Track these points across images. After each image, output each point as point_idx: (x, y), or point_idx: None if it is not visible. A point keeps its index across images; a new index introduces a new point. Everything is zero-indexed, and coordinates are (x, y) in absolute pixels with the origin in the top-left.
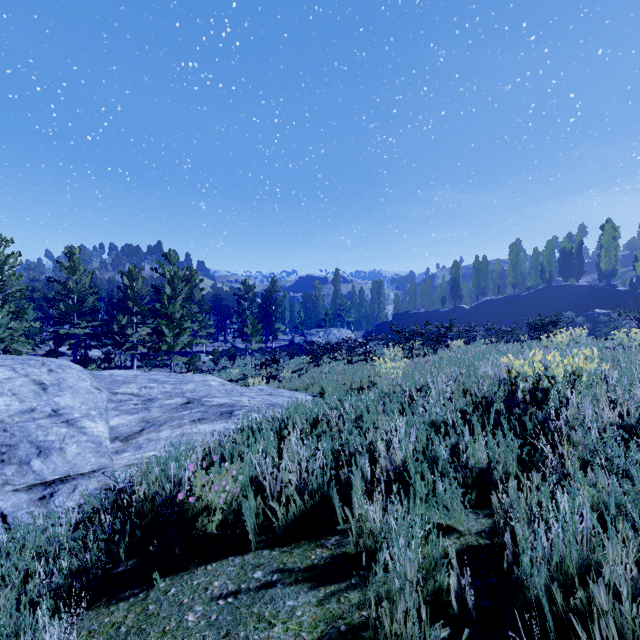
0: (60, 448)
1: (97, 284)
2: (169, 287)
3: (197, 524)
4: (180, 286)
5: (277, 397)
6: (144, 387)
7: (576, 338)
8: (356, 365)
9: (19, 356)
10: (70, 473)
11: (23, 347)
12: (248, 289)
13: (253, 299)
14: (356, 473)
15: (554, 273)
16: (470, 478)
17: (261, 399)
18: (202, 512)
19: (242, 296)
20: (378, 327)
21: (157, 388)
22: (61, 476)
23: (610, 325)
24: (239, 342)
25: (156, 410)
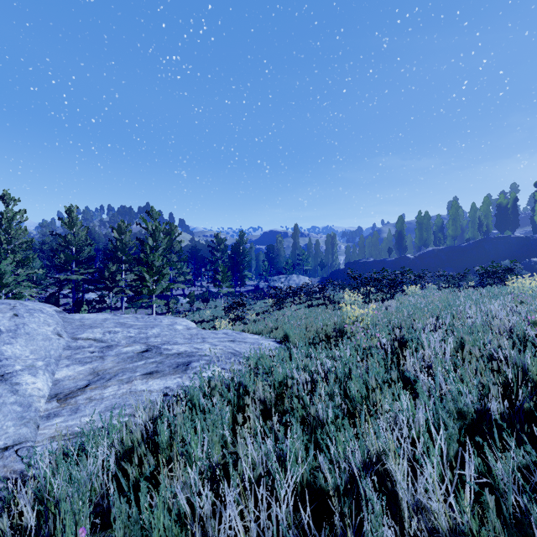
0: None
1: (95, 238)
2: (151, 239)
3: None
4: (160, 238)
5: (240, 344)
6: (108, 332)
7: None
8: (316, 309)
9: None
10: None
11: (28, 290)
12: (220, 241)
13: (224, 250)
14: None
15: (491, 226)
16: None
17: (223, 347)
18: None
19: (215, 247)
20: (332, 274)
21: (122, 333)
22: None
23: None
24: (212, 287)
25: (111, 359)
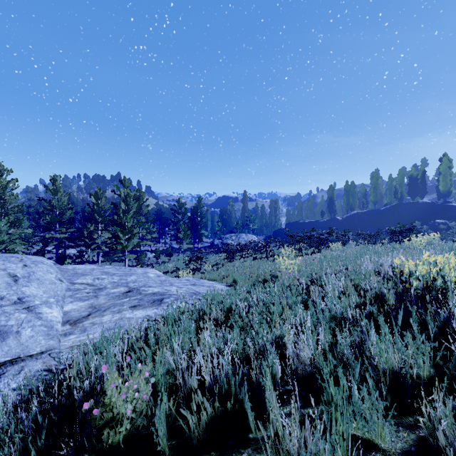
0: (17, 332)
1: (74, 202)
2: (123, 204)
3: (102, 436)
4: (131, 203)
5: (199, 287)
6: (97, 278)
7: (430, 241)
8: (260, 261)
9: (5, 254)
10: (20, 355)
11: (19, 247)
12: (181, 205)
13: (184, 213)
14: (268, 377)
15: (404, 193)
16: (385, 384)
17: (186, 288)
18: (107, 424)
19: (177, 210)
20: (275, 233)
21: (107, 279)
22: (12, 358)
23: (447, 231)
24: (175, 243)
25: (103, 297)
